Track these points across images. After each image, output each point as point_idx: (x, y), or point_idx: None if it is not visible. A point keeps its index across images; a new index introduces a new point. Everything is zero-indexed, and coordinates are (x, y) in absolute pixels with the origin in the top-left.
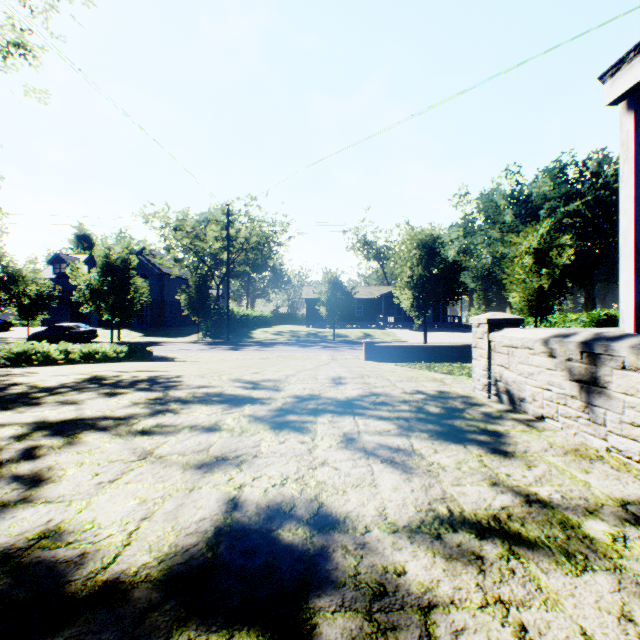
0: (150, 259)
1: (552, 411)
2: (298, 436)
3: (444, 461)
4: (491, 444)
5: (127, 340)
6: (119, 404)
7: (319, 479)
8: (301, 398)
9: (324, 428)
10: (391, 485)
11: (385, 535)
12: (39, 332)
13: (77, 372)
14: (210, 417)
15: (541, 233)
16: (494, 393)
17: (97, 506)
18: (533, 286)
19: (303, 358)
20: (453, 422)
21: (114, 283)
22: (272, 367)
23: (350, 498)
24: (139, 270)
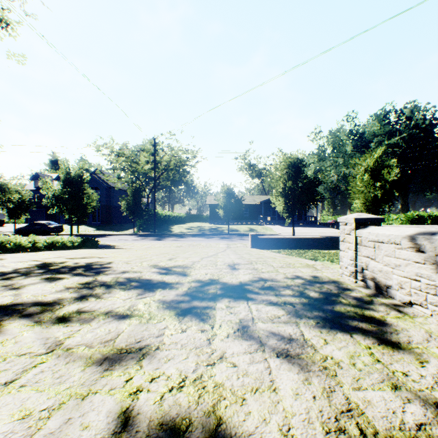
0: (101, 176)
1: (421, 299)
2: (199, 323)
3: (337, 355)
4: (374, 333)
5: (84, 233)
6: (53, 289)
7: (217, 380)
8: (203, 283)
9: (222, 314)
10: (291, 389)
11: None
12: (22, 227)
13: (34, 259)
14: (125, 302)
15: (376, 157)
16: (360, 279)
17: None
18: (370, 195)
19: (207, 246)
20: (333, 307)
21: (72, 193)
22: (183, 254)
23: (250, 410)
24: (93, 184)
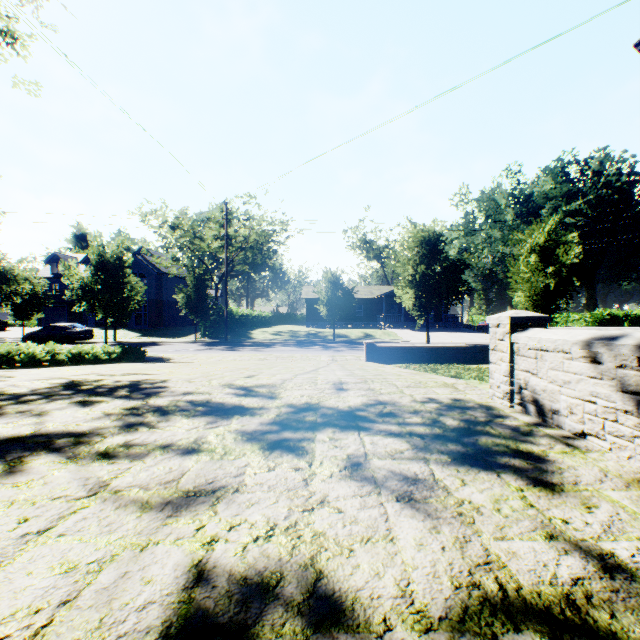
0: (148, 258)
1: (597, 427)
2: (292, 460)
3: (477, 498)
4: (530, 472)
5: (124, 340)
6: (88, 415)
7: (317, 528)
8: (298, 408)
9: (324, 448)
10: (413, 539)
11: (414, 638)
12: (34, 332)
13: (57, 376)
14: (189, 433)
15: (547, 230)
16: (518, 402)
17: (5, 578)
18: (539, 285)
19: (302, 359)
20: (477, 440)
21: (108, 282)
22: (269, 369)
23: (359, 563)
24: (137, 269)
